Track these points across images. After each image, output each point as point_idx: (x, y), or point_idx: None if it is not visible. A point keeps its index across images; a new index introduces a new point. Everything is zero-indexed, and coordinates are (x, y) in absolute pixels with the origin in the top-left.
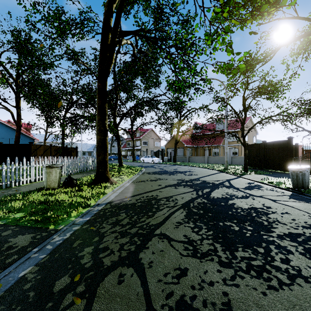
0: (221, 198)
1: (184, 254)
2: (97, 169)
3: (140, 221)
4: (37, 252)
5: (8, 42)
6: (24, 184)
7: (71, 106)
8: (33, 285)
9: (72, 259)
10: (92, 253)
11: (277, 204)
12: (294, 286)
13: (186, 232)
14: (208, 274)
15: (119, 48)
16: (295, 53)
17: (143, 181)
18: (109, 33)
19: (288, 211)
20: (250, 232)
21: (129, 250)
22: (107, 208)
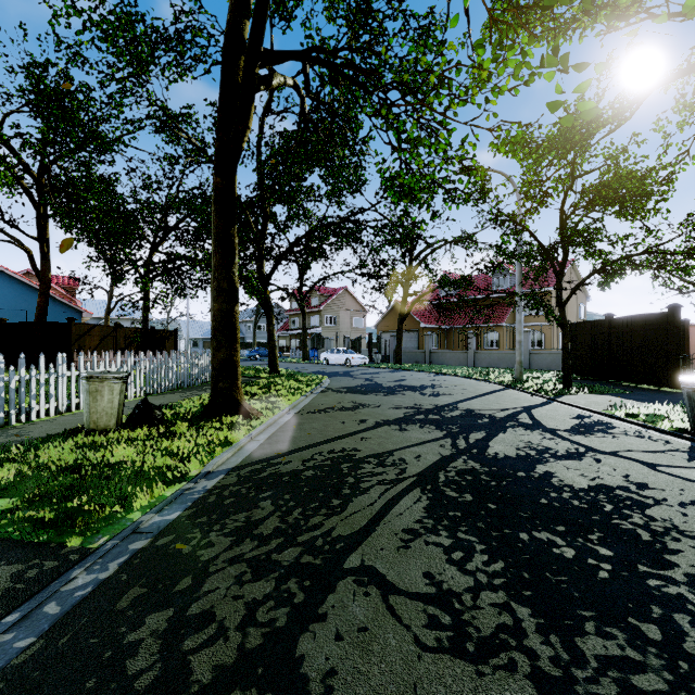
0: (516, 457)
1: (428, 643)
2: (214, 382)
3: (308, 527)
4: (14, 627)
5: (17, 90)
6: (40, 418)
7: (163, 238)
8: None
9: (104, 657)
10: (165, 636)
11: (662, 477)
12: None
13: (431, 563)
14: None
15: (270, 101)
16: (689, 104)
17: (322, 412)
18: (241, 57)
19: None
20: (607, 564)
21: (272, 627)
22: (228, 484)
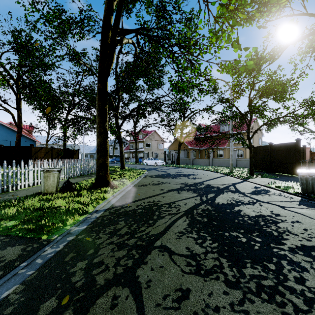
0: (227, 204)
1: (186, 271)
2: (98, 173)
3: (139, 231)
4: (25, 267)
5: (8, 42)
6: (21, 188)
7: (72, 108)
8: (15, 309)
9: (62, 277)
10: (85, 269)
11: (286, 212)
12: (313, 314)
13: (189, 244)
14: (213, 297)
15: (121, 48)
16: (303, 52)
17: (144, 185)
18: (109, 32)
19: (299, 219)
20: (258, 244)
21: (126, 266)
22: (105, 215)
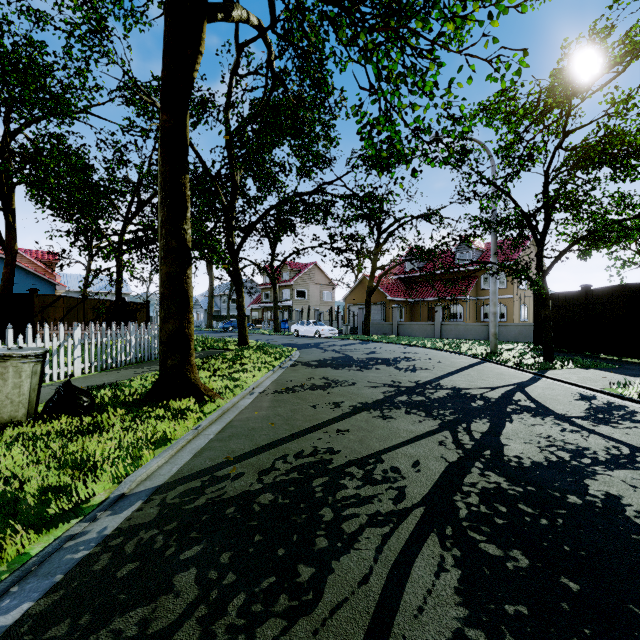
0: (548, 464)
1: None
2: (162, 359)
3: None
4: None
5: None
6: None
7: (136, 212)
8: None
9: None
10: None
11: None
12: None
13: None
14: None
15: (237, 62)
16: None
17: (290, 391)
18: None
19: None
20: None
21: None
22: (140, 523)
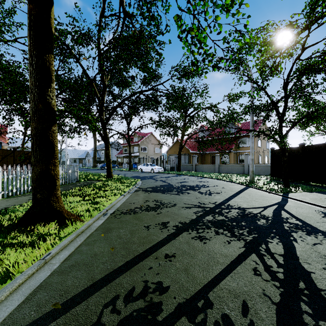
0: None
1: None
2: (33, 193)
3: None
4: None
5: None
6: None
7: None
8: None
9: None
10: None
11: None
12: None
13: None
14: None
15: (103, 8)
16: None
17: (132, 212)
18: None
19: None
20: None
21: None
22: None
